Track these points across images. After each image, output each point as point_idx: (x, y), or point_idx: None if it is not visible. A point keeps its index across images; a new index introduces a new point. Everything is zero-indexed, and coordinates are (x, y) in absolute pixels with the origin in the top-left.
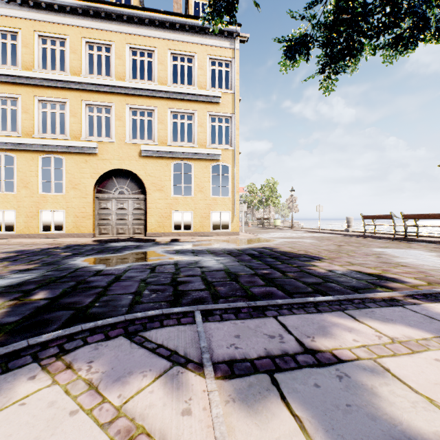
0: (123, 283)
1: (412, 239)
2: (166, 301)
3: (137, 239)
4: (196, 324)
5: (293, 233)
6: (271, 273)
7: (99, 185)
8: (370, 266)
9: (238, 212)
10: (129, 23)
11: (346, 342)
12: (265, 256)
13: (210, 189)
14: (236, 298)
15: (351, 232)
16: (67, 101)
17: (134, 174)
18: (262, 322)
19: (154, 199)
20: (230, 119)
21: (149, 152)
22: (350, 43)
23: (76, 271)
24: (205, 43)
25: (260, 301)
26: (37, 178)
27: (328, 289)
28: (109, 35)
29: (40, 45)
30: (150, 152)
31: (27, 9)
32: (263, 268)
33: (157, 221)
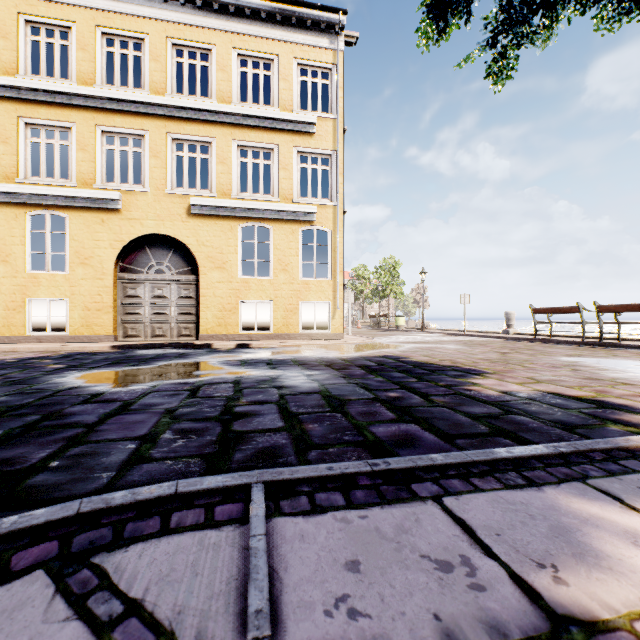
0: (129, 417)
1: (611, 344)
2: (200, 455)
3: (182, 344)
4: (249, 523)
5: (426, 336)
6: (404, 397)
7: (124, 259)
8: (571, 384)
9: (342, 302)
10: (172, 6)
11: None
12: (389, 368)
13: (298, 267)
14: (344, 448)
15: (513, 335)
16: (72, 126)
17: (179, 242)
18: (409, 514)
19: (211, 281)
20: (330, 160)
21: (203, 208)
22: None
23: (54, 396)
24: (291, 40)
25: (397, 457)
26: (23, 247)
27: (517, 428)
28: (140, 23)
29: (29, 36)
30: (205, 209)
31: None
32: (388, 388)
33: (215, 316)
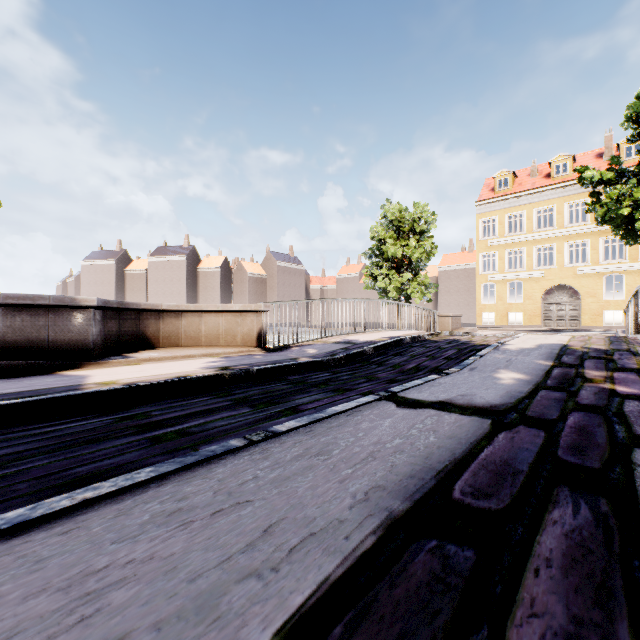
0: None
1: None
2: None
3: (576, 329)
4: None
5: None
6: None
7: (543, 296)
8: None
9: None
10: (566, 189)
11: None
12: None
13: None
14: None
15: None
16: (523, 248)
17: (570, 286)
18: None
19: (587, 303)
20: None
21: (583, 271)
22: None
23: None
24: None
25: None
26: (506, 294)
27: None
28: (552, 201)
29: (507, 220)
30: (584, 271)
31: (501, 204)
32: None
33: (589, 318)
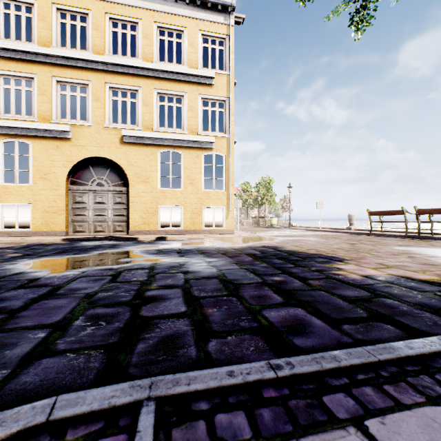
0: (52, 302)
1: (427, 237)
2: (103, 346)
3: (116, 237)
4: None
5: (292, 231)
6: (287, 281)
7: (73, 175)
8: (415, 269)
9: (233, 207)
10: None
11: None
12: (270, 256)
13: (201, 181)
14: (242, 336)
15: (354, 230)
16: (35, 76)
17: (115, 163)
18: None
19: (138, 191)
20: (225, 104)
21: (132, 138)
22: None
23: None
24: (196, 17)
25: (299, 356)
26: None
27: (391, 311)
28: (85, 2)
29: (2, 9)
30: (133, 139)
31: None
32: (273, 273)
33: (141, 217)
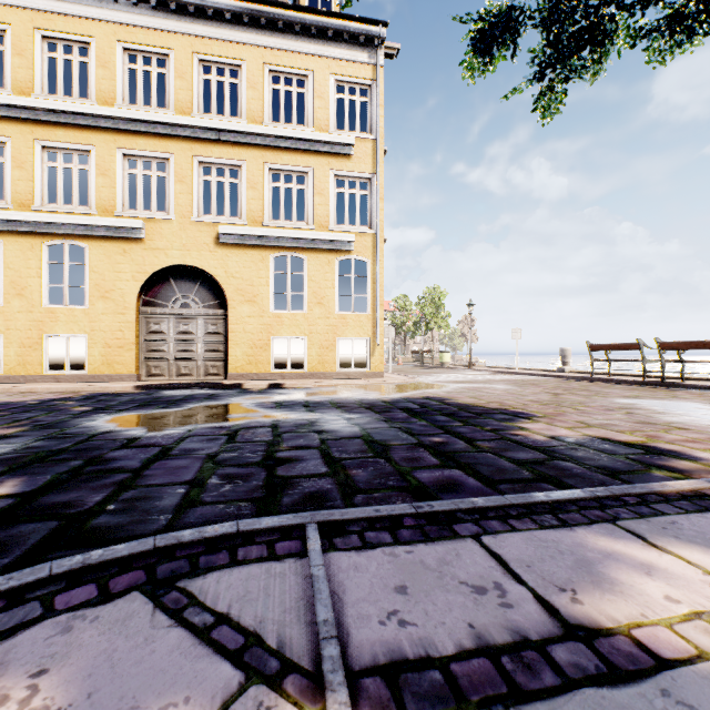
0: (172, 463)
1: (674, 384)
2: (250, 499)
3: (210, 384)
4: (308, 556)
5: (474, 374)
6: (449, 442)
7: (147, 292)
8: (623, 429)
9: (382, 338)
10: (198, 19)
11: (651, 603)
12: (433, 411)
13: (335, 300)
14: (389, 493)
15: (569, 373)
16: (92, 149)
17: (207, 274)
18: (451, 550)
19: (240, 316)
20: (369, 184)
21: (232, 237)
22: (593, 21)
23: (90, 440)
24: (327, 55)
25: (440, 501)
26: (40, 280)
27: (561, 474)
28: (164, 38)
29: (46, 52)
30: (235, 238)
31: None
32: (432, 433)
33: (245, 353)
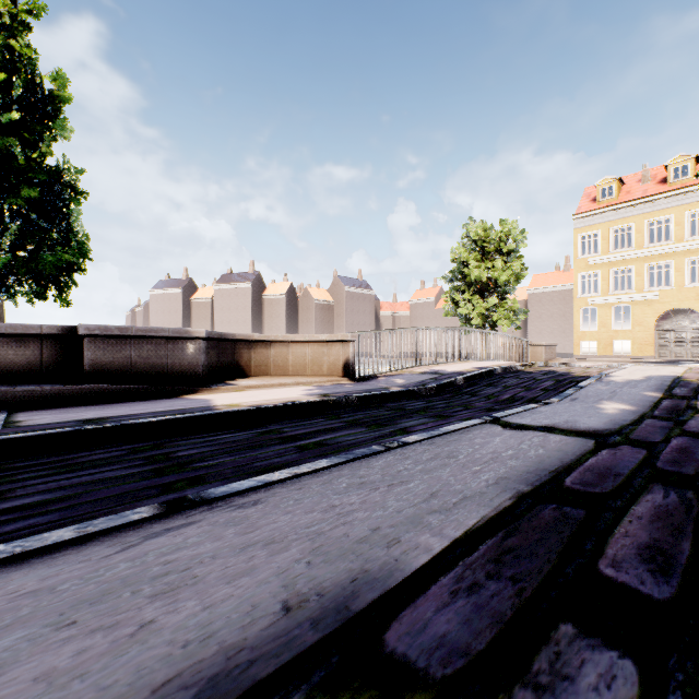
0: None
1: None
2: None
3: None
4: None
5: None
6: None
7: (657, 321)
8: None
9: None
10: (687, 195)
11: None
12: None
13: None
14: None
15: None
16: (632, 267)
17: (691, 310)
18: None
19: None
20: None
21: None
22: None
23: None
24: None
25: None
26: (611, 320)
27: None
28: (668, 211)
29: (612, 234)
30: None
31: (604, 216)
32: None
33: None
